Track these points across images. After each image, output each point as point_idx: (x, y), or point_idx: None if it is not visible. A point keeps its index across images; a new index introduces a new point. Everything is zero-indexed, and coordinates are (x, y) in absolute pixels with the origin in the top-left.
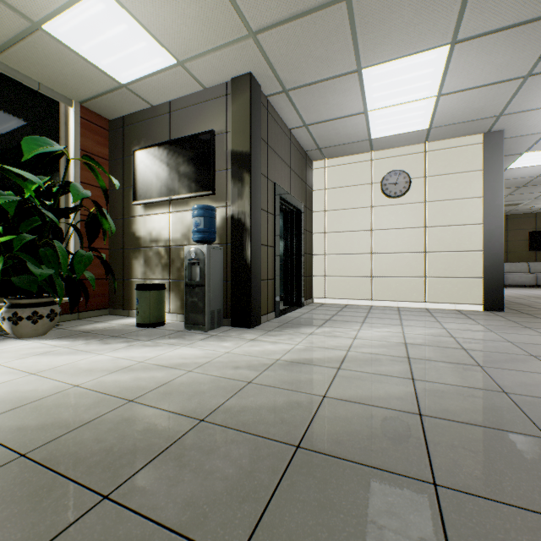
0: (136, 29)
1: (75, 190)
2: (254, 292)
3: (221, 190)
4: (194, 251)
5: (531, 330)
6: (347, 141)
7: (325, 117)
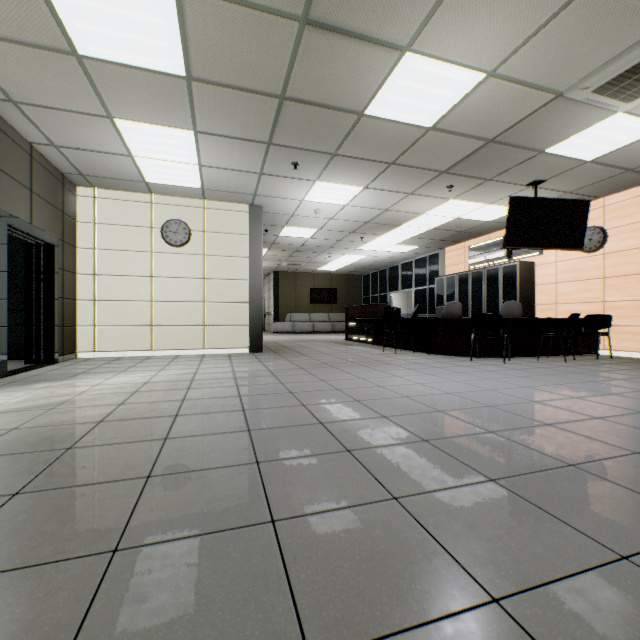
0: None
1: None
2: None
3: None
4: None
5: (260, 363)
6: (119, 177)
7: (82, 146)
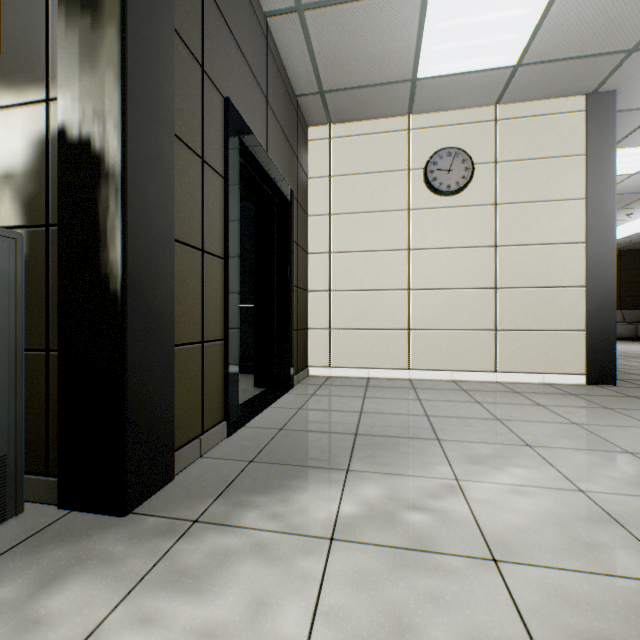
0: None
1: None
2: (144, 388)
3: (27, 47)
4: None
5: None
6: (375, 79)
7: None
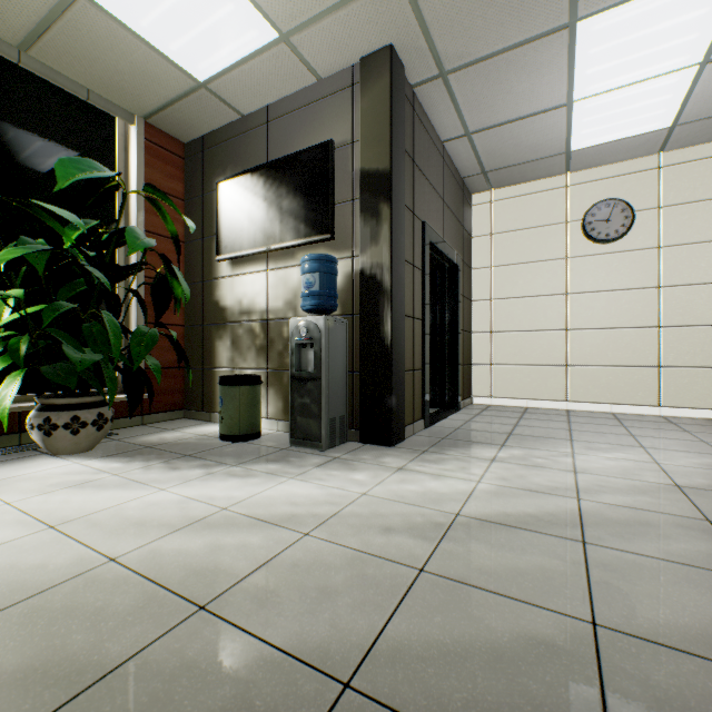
0: None
1: (133, 237)
2: (396, 390)
3: (343, 233)
4: (305, 326)
5: None
6: (531, 157)
7: (501, 118)
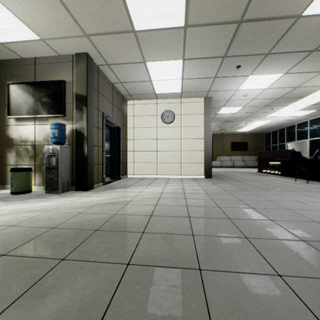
0: (11, 17)
1: None
2: (90, 171)
3: (69, 114)
4: (52, 148)
5: (215, 185)
6: (144, 93)
7: (131, 80)
